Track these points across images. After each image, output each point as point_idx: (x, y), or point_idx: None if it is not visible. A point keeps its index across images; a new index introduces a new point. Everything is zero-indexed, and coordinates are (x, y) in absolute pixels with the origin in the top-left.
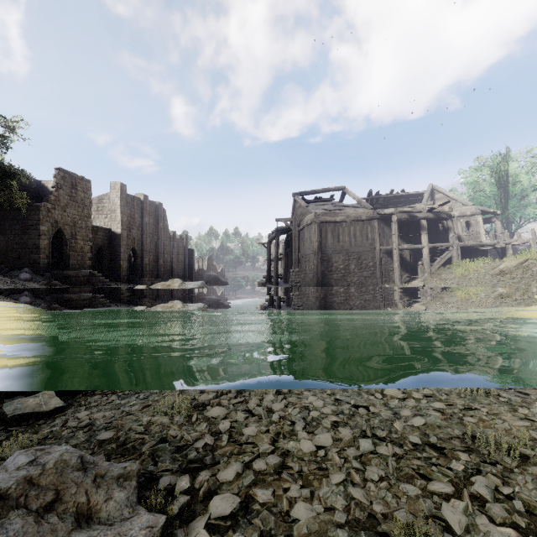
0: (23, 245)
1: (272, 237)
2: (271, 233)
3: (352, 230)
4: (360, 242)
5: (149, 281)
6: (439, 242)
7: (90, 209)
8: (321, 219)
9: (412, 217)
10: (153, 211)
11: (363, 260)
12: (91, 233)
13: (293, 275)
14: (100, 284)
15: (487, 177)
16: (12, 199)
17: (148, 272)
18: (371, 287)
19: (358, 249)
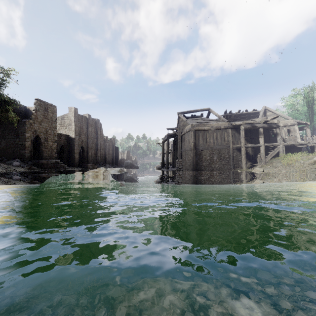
0: (15, 145)
1: (165, 140)
2: (164, 137)
3: (215, 135)
4: (220, 142)
5: (91, 166)
6: (270, 142)
7: (56, 123)
8: (195, 128)
9: (253, 127)
10: (94, 124)
11: (222, 154)
12: (57, 138)
13: (178, 163)
14: (61, 168)
15: (300, 101)
16: (8, 117)
17: (91, 160)
18: (227, 171)
19: (219, 147)
